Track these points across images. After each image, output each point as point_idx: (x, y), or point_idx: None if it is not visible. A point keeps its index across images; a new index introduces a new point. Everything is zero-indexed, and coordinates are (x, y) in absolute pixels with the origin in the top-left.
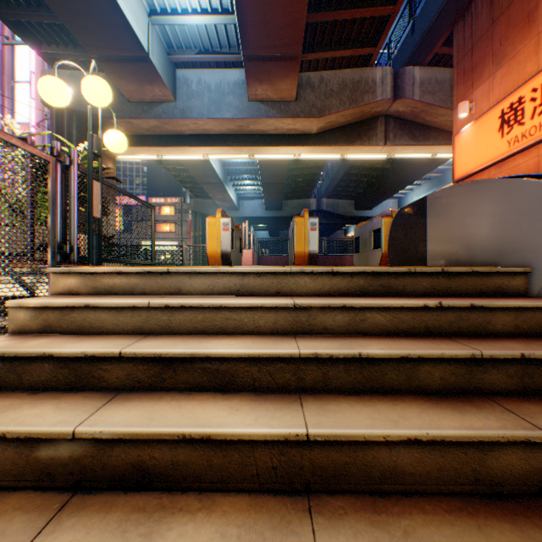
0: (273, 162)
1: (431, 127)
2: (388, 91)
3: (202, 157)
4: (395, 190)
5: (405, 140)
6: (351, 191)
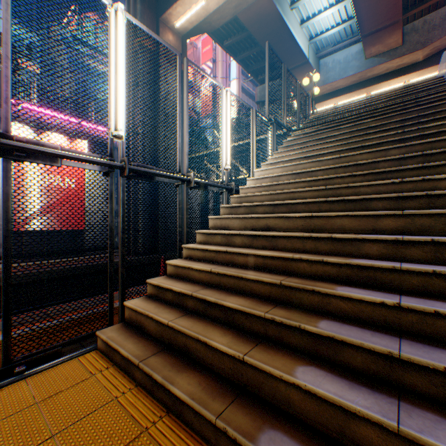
0: None
1: None
2: None
3: (333, 105)
4: None
5: None
6: None
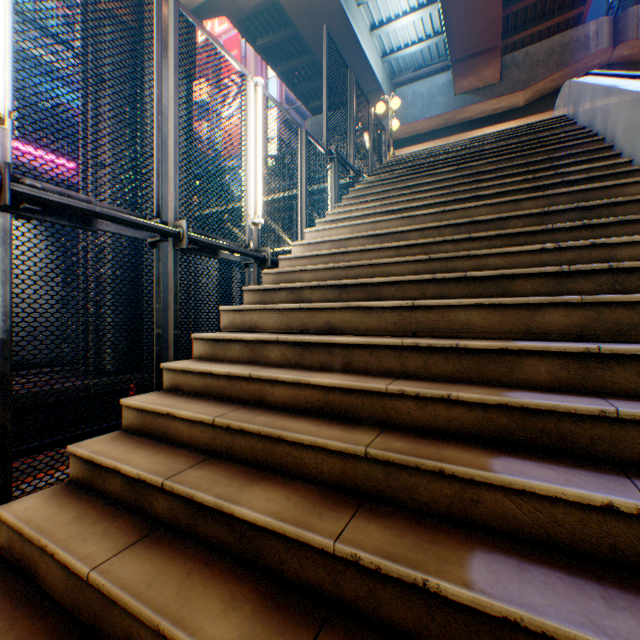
0: None
1: None
2: (603, 42)
3: None
4: None
5: None
6: None
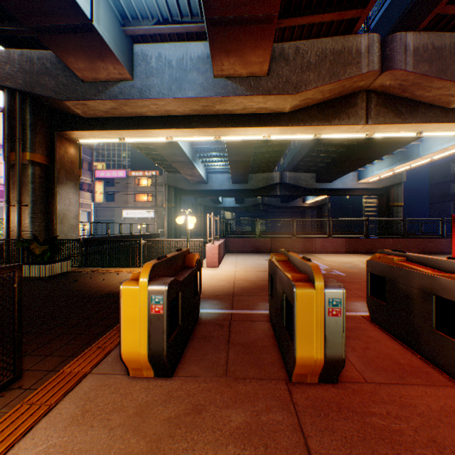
0: (240, 141)
1: (420, 102)
2: (375, 62)
3: (166, 139)
4: (358, 165)
5: (389, 117)
6: (313, 165)
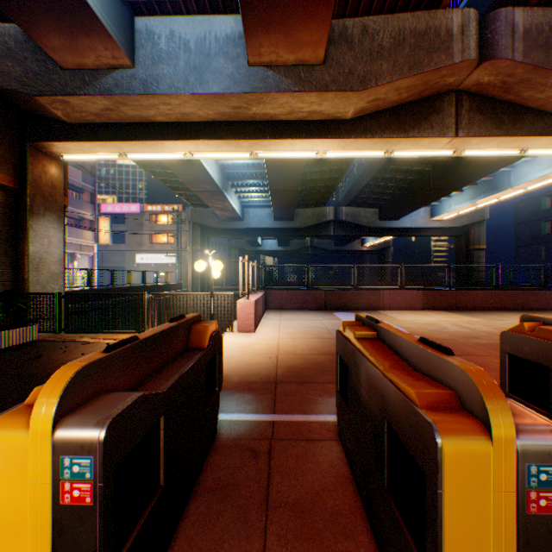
0: (285, 163)
1: (527, 108)
2: (471, 48)
3: (184, 155)
4: (434, 197)
5: (486, 127)
6: (376, 198)
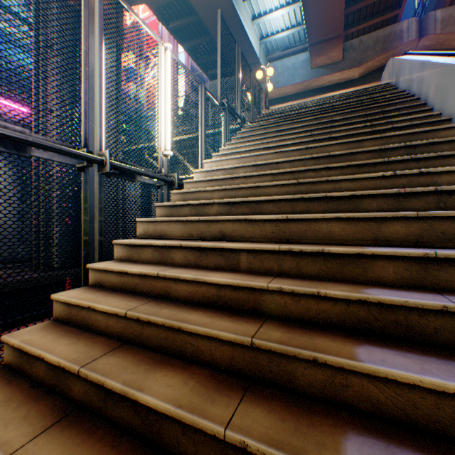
0: None
1: None
2: (412, 35)
3: None
4: None
5: None
6: None
